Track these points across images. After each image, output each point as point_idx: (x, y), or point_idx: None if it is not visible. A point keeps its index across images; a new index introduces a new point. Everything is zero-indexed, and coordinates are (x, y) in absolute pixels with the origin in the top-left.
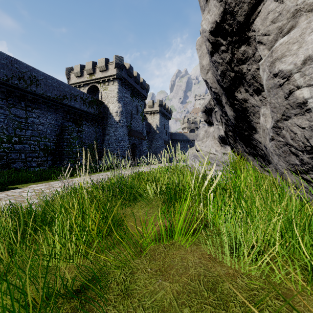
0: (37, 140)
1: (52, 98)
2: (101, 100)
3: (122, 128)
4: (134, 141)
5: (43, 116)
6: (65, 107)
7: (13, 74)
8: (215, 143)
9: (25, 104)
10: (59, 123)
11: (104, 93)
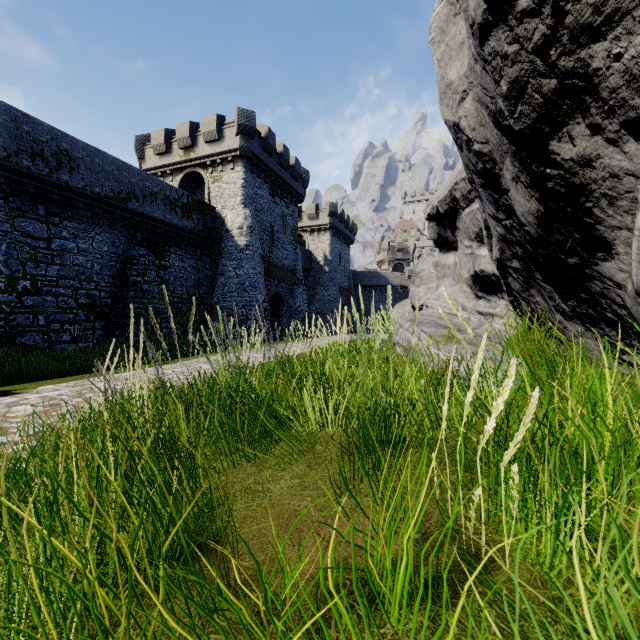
0: (72, 285)
1: (104, 197)
2: (208, 204)
3: (253, 262)
4: (278, 289)
5: (86, 236)
6: (131, 216)
7: (20, 146)
8: (462, 291)
9: (47, 211)
10: (120, 250)
11: (215, 188)
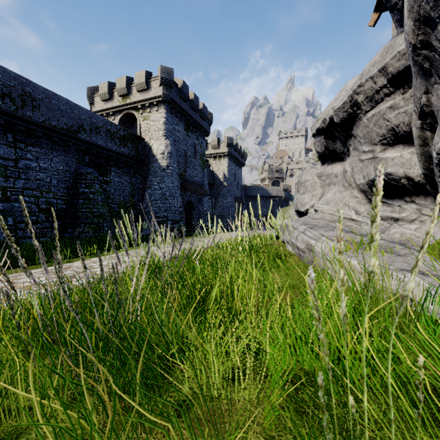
0: (34, 195)
1: (60, 129)
2: (139, 136)
3: (172, 178)
4: (190, 198)
5: (45, 158)
6: (81, 144)
7: None
8: (353, 196)
9: (14, 138)
10: (72, 169)
11: (144, 125)
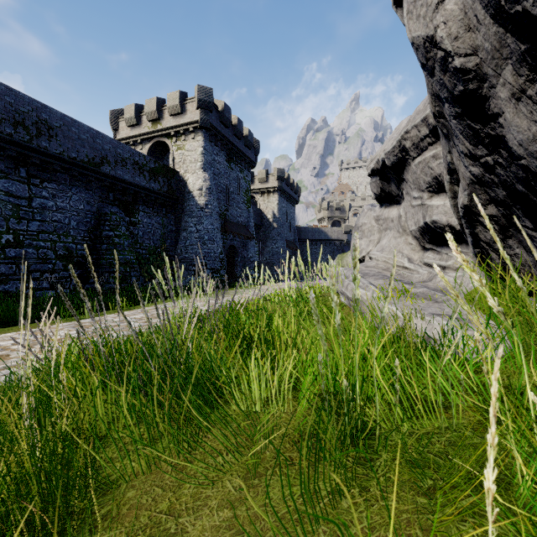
0: (51, 239)
1: (80, 161)
2: (173, 168)
3: (211, 219)
4: (233, 242)
5: (63, 195)
6: (104, 179)
7: (3, 115)
8: (407, 243)
9: (28, 173)
10: (94, 208)
11: (178, 155)
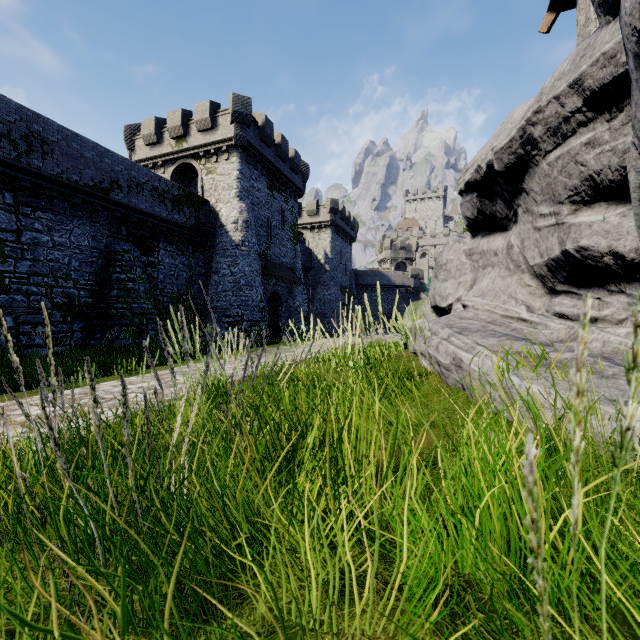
0: (46, 283)
1: (83, 185)
2: (201, 197)
3: (249, 259)
4: (276, 288)
5: (62, 228)
6: (115, 208)
7: None
8: (522, 284)
9: (16, 200)
10: (102, 245)
11: (208, 180)
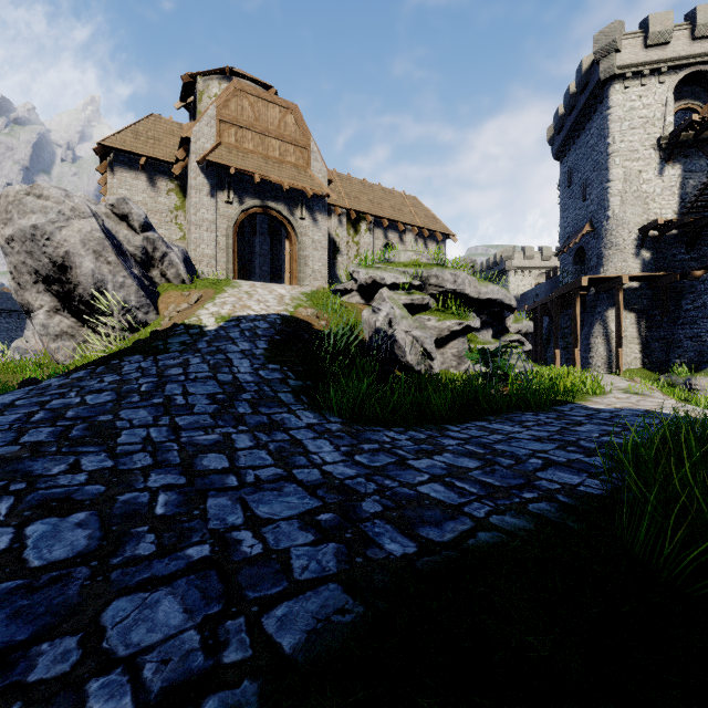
0: None
1: None
2: None
3: None
4: None
5: None
6: None
7: None
8: None
9: None
10: None
11: None
